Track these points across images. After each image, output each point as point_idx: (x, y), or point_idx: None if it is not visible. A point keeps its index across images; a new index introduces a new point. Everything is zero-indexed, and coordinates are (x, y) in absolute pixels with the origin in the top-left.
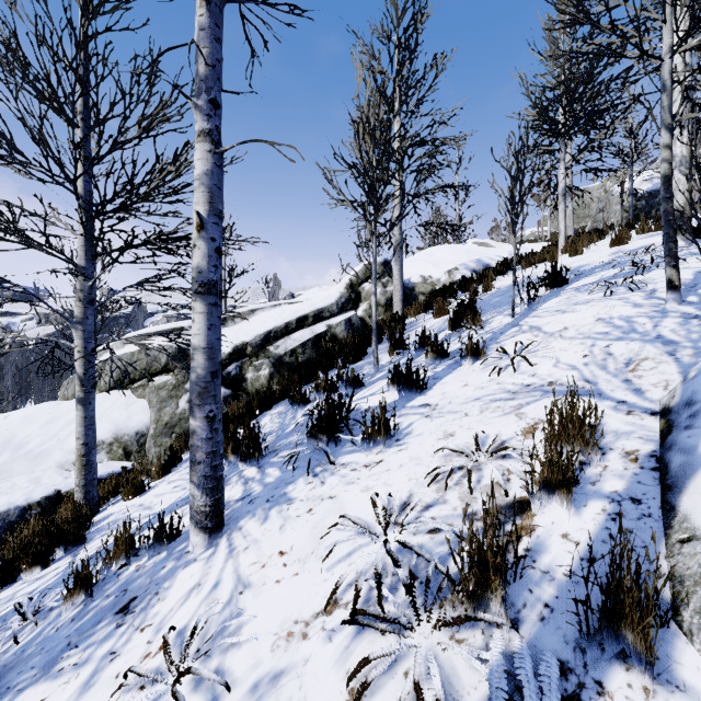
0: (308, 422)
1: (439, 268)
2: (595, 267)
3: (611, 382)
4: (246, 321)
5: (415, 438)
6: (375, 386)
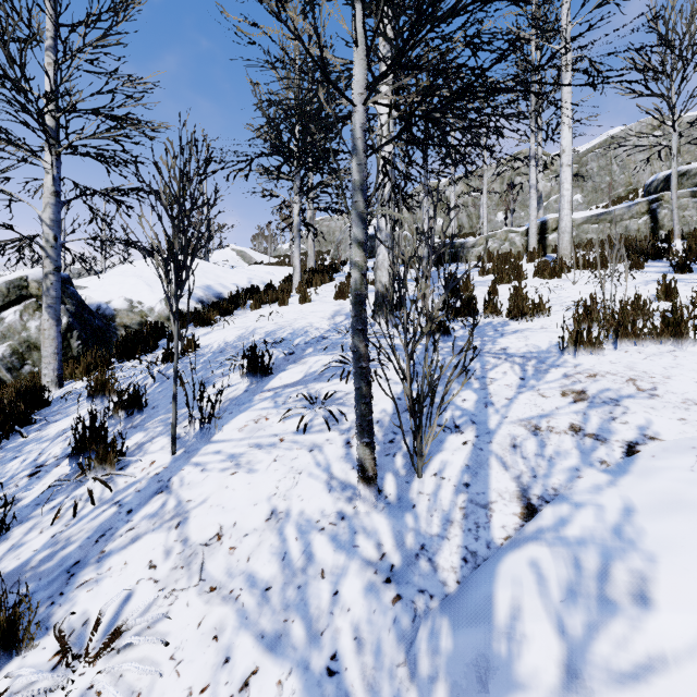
0: None
1: (156, 292)
2: (309, 343)
3: None
4: None
5: None
6: None
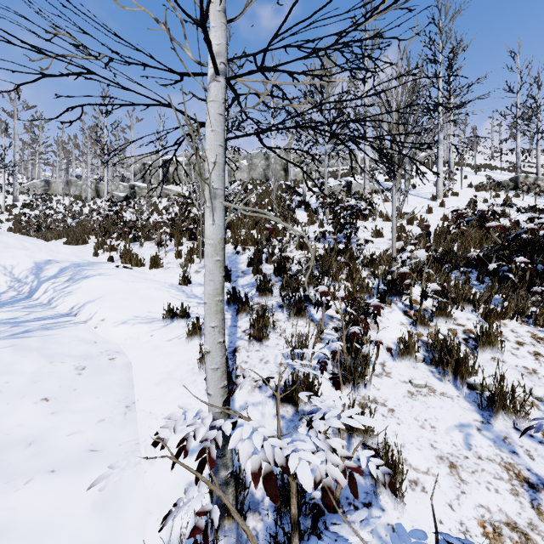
0: None
1: None
2: None
3: None
4: None
5: None
6: None
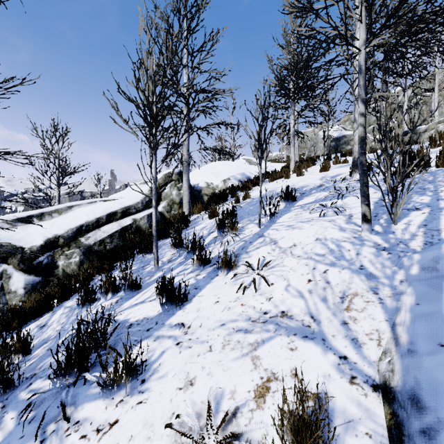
0: (74, 339)
1: (218, 178)
2: (312, 189)
3: (332, 323)
4: (63, 216)
5: (159, 382)
6: (149, 289)
